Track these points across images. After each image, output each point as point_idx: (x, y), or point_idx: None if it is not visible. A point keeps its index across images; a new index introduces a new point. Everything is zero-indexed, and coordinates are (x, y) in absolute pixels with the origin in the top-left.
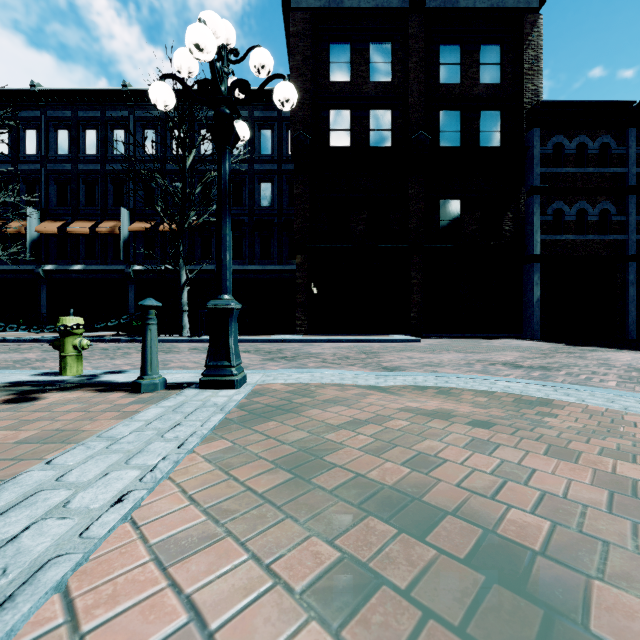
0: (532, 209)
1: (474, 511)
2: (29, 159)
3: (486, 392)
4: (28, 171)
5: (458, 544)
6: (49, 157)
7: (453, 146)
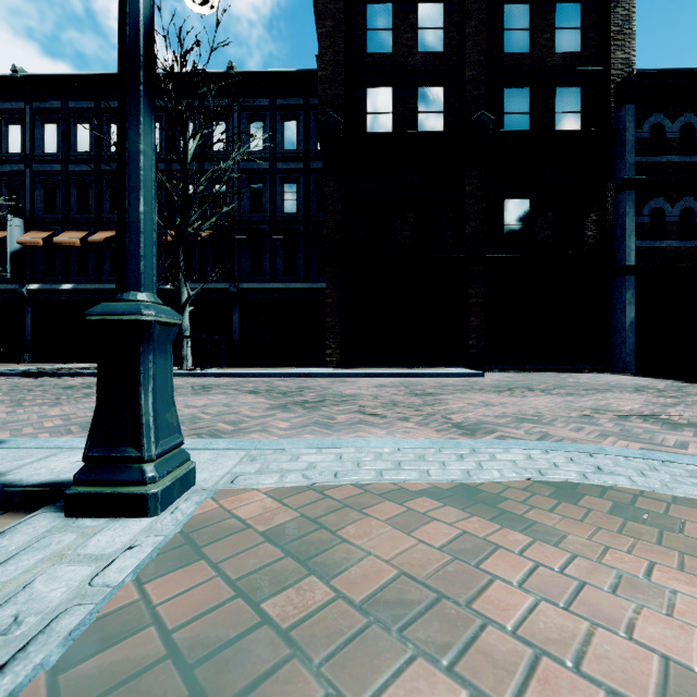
0: (624, 208)
1: None
2: (12, 159)
3: None
4: (10, 173)
5: None
6: (35, 156)
7: (523, 130)
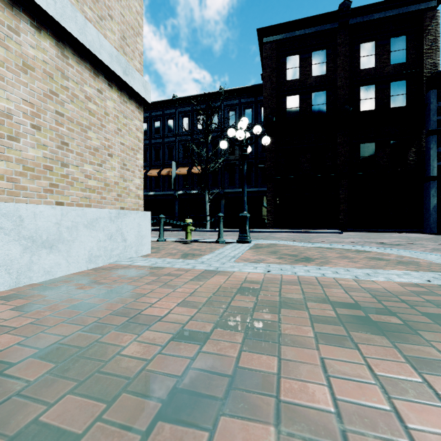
0: (430, 145)
1: (308, 257)
2: None
3: (348, 249)
4: None
5: (301, 258)
6: None
7: (368, 109)
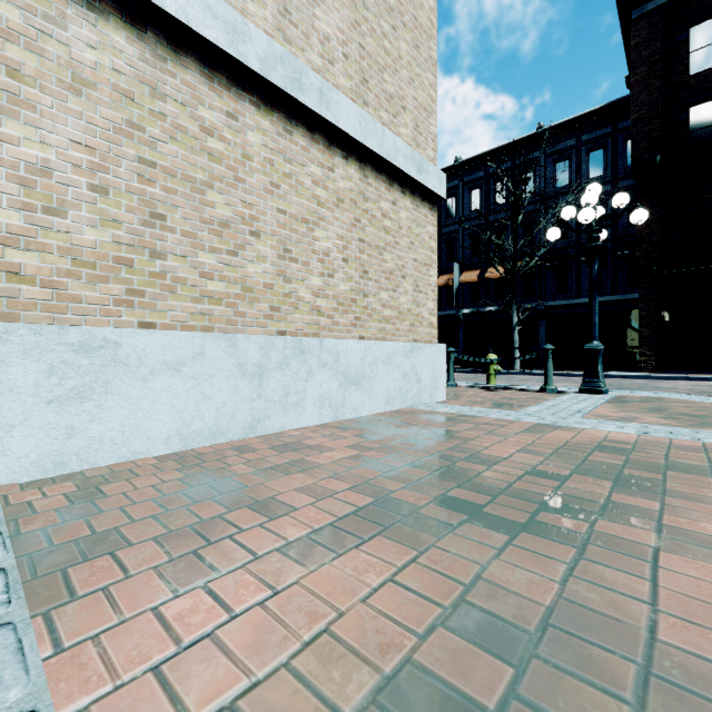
0: None
1: None
2: None
3: None
4: None
5: None
6: None
7: None
